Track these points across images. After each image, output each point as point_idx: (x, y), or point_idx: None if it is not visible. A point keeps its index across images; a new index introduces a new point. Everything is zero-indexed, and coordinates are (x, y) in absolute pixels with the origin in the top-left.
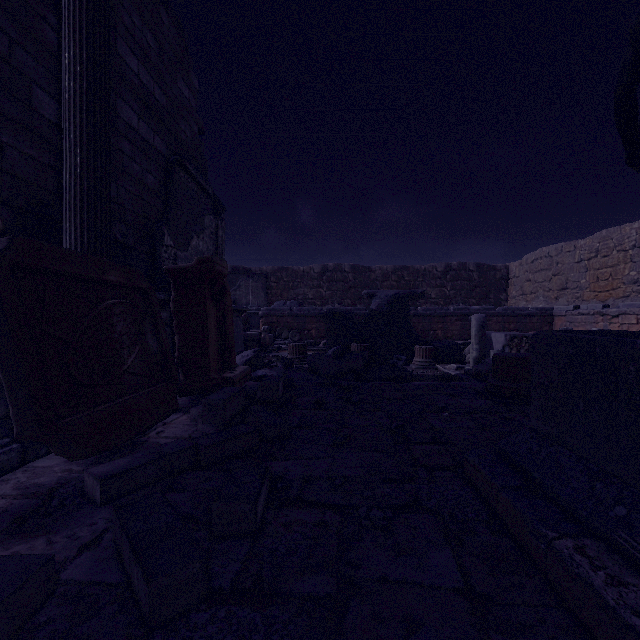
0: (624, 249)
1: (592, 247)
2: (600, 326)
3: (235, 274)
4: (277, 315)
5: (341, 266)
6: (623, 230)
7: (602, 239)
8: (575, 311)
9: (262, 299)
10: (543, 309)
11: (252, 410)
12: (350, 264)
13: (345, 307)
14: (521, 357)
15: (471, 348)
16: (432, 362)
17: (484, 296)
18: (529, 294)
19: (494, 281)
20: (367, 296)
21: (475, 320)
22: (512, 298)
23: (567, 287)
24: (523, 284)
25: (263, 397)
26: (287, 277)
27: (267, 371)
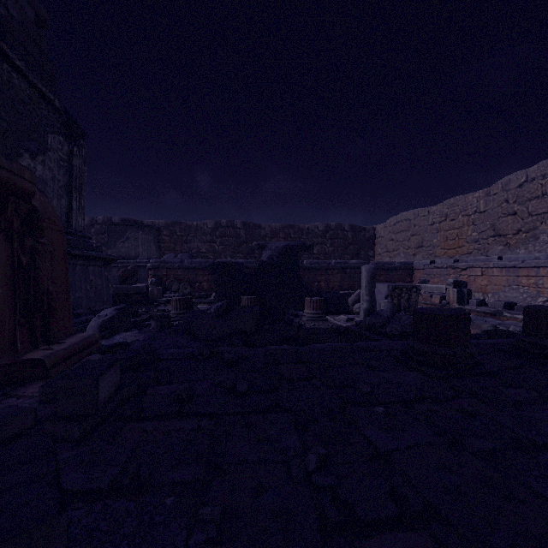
0: (468, 214)
1: (442, 212)
2: (452, 277)
3: (123, 225)
4: (167, 267)
5: (233, 222)
6: (467, 198)
7: (450, 206)
8: (431, 265)
9: (153, 252)
10: (406, 263)
11: (5, 460)
12: (242, 221)
13: (236, 260)
14: (454, 314)
15: (361, 299)
16: (322, 313)
17: (356, 253)
18: (392, 251)
19: (364, 240)
20: (258, 247)
21: (365, 271)
22: (378, 255)
23: (423, 245)
24: (387, 243)
25: (64, 408)
26: (180, 231)
27: (133, 334)
